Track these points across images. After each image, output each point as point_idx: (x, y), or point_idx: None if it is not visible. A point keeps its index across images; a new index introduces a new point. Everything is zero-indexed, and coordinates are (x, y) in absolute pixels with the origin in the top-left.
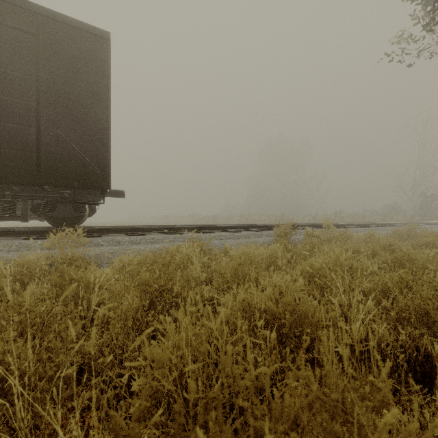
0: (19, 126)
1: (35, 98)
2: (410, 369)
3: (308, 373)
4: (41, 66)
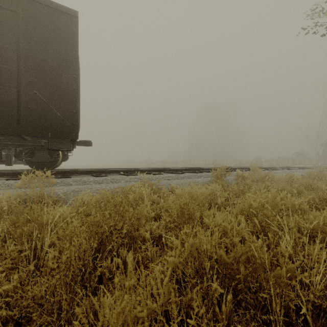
0: (2, 87)
1: (16, 64)
2: None
3: None
4: (21, 38)
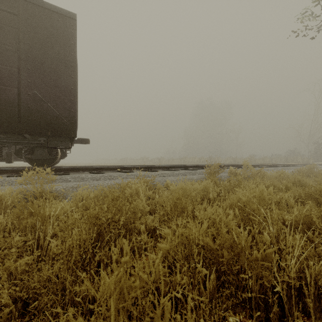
0: (3, 87)
1: (16, 65)
2: None
3: None
4: (21, 40)
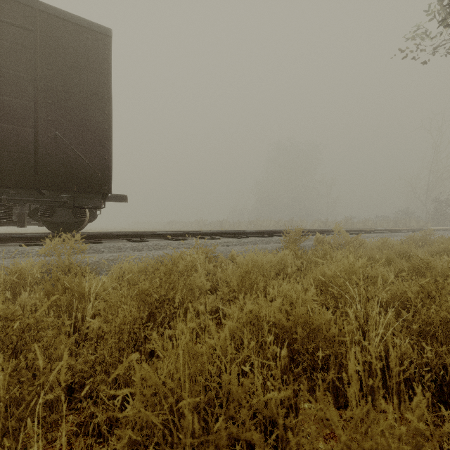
0: (15, 127)
1: (33, 98)
2: (436, 389)
3: (333, 414)
4: (38, 64)
